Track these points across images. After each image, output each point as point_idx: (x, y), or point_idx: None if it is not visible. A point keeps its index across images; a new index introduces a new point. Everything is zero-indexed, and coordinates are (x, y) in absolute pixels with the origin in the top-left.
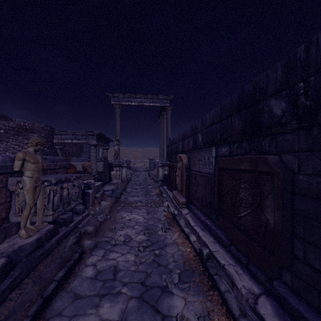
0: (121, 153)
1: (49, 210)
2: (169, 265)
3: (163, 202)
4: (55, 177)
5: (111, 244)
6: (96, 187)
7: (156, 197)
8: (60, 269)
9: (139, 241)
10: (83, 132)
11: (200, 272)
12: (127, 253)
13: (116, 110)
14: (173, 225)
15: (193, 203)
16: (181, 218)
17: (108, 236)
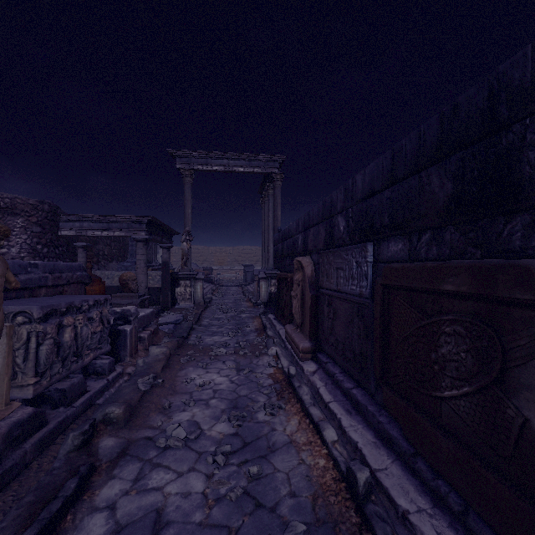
0: (196, 255)
1: (27, 375)
2: (281, 505)
3: (268, 347)
4: (41, 306)
5: (157, 445)
6: (141, 319)
7: (254, 336)
8: (25, 526)
9: (217, 438)
10: (122, 216)
11: (352, 528)
12: (190, 470)
13: (185, 180)
14: (287, 398)
15: (325, 351)
16: (303, 384)
17: (153, 425)
